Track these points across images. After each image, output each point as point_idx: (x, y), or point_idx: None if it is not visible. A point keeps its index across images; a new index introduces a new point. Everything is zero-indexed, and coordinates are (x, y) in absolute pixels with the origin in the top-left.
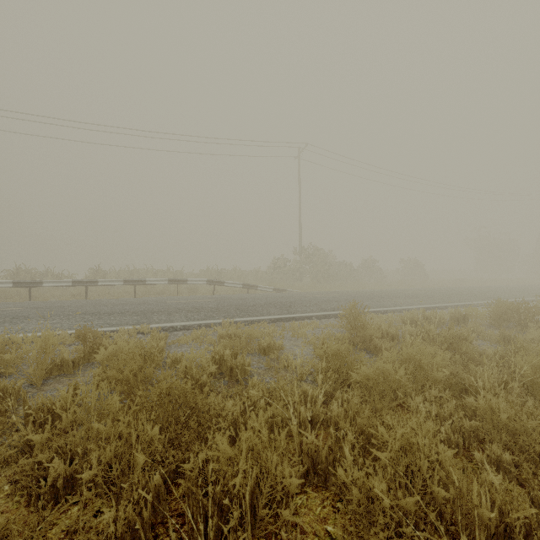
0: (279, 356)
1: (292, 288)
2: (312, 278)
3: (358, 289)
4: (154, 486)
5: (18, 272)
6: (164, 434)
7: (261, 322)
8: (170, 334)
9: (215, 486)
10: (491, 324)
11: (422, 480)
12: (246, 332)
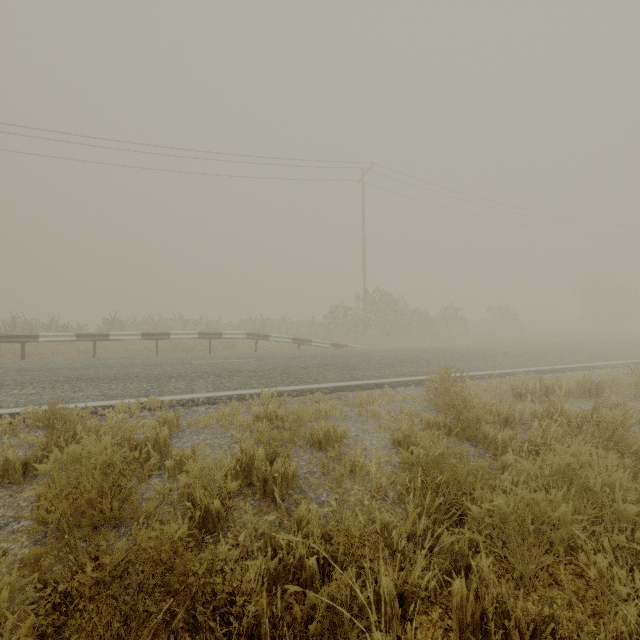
0: (341, 451)
1: (354, 343)
2: (379, 330)
3: (437, 345)
4: None
5: (15, 323)
6: None
7: (315, 393)
8: (187, 411)
9: None
10: (637, 397)
11: None
12: (293, 413)
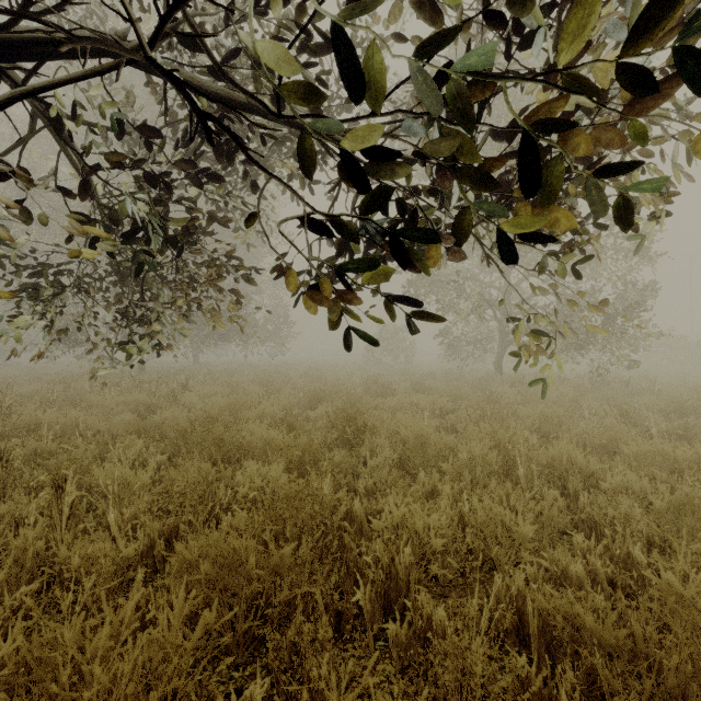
0: None
1: None
2: None
3: None
4: None
5: None
6: None
7: None
8: None
9: None
10: None
11: None
12: None
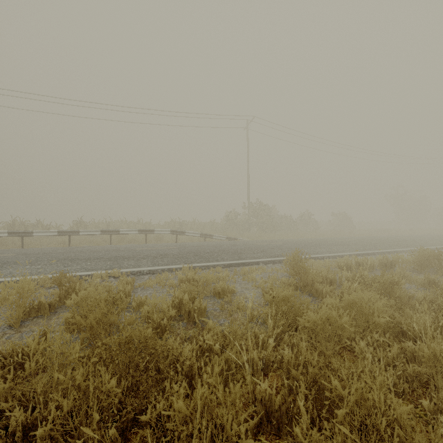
0: (232, 299)
1: (242, 236)
2: (258, 228)
3: (297, 238)
4: (110, 440)
5: (14, 223)
6: (123, 381)
7: (216, 267)
8: (137, 278)
9: (171, 438)
10: (415, 269)
11: (377, 435)
12: (203, 277)
